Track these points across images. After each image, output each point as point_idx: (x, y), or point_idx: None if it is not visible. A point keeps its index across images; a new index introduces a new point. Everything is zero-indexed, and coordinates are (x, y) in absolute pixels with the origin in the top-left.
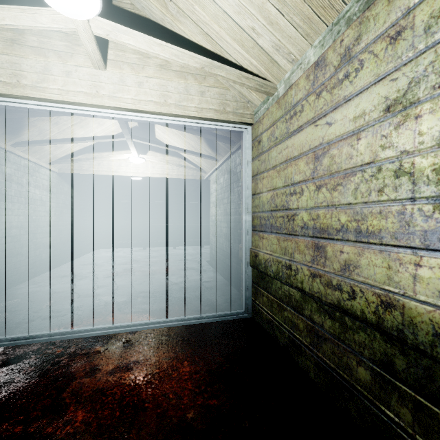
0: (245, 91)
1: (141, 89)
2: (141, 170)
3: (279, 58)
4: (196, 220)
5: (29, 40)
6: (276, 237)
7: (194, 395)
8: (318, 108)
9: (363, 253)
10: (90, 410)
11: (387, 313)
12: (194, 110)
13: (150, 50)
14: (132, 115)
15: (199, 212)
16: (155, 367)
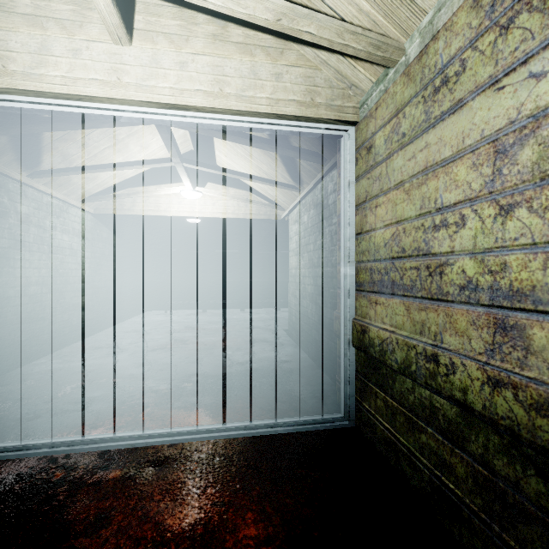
0: (346, 68)
1: (184, 72)
2: (197, 208)
3: None
4: (271, 274)
5: (19, 4)
6: (403, 303)
7: None
8: (506, 53)
9: None
10: None
11: None
12: (265, 103)
13: None
14: (171, 113)
15: (274, 264)
16: (199, 522)
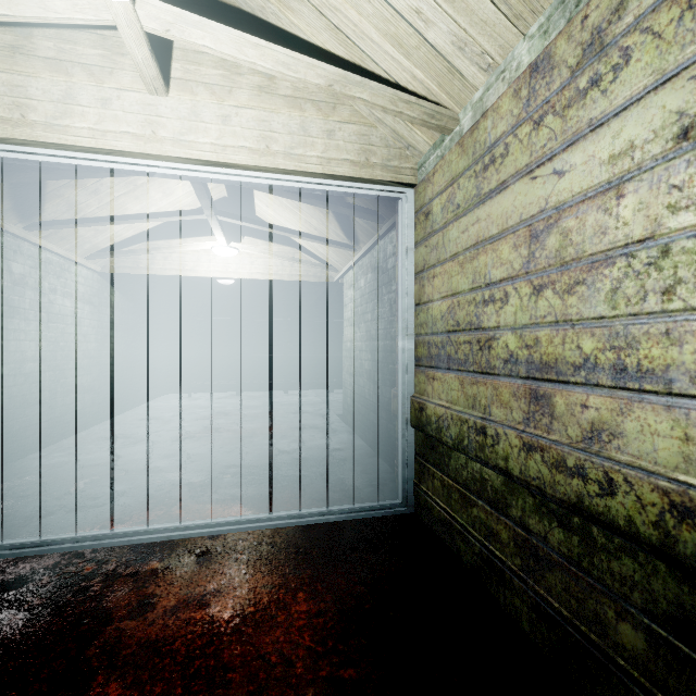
0: (402, 129)
1: (227, 127)
2: (232, 267)
3: (464, 64)
4: (322, 348)
5: (40, 47)
6: (458, 378)
7: (315, 659)
8: (537, 147)
9: (629, 409)
10: (131, 684)
11: (684, 527)
12: (316, 162)
13: (241, 56)
14: (212, 171)
15: (325, 335)
16: (248, 602)
